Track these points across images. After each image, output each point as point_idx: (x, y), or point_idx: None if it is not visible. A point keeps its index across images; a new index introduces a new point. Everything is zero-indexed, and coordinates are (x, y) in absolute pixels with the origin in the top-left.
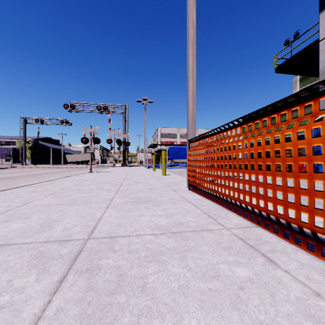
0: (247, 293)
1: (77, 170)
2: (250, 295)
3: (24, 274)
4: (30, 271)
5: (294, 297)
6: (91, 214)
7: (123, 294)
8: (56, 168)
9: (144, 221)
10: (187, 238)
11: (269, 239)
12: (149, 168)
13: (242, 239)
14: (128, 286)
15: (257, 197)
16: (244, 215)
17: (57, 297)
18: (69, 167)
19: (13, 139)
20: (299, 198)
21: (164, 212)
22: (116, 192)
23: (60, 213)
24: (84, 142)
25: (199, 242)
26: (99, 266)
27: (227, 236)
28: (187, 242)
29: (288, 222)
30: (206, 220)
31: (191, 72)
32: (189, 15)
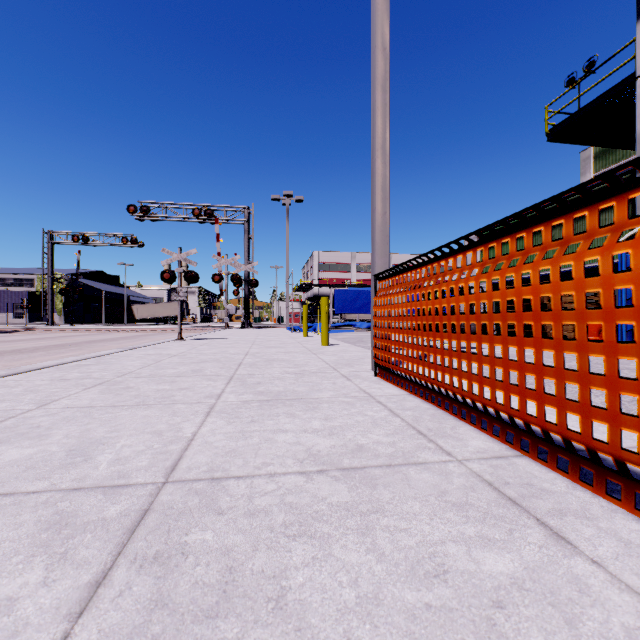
0: (513, 616)
1: (155, 336)
2: (520, 622)
3: (18, 566)
4: (33, 560)
5: (620, 628)
6: (175, 427)
7: (234, 617)
8: (113, 331)
9: (285, 444)
10: (375, 482)
11: (550, 486)
12: (296, 332)
13: (492, 484)
14: (246, 597)
15: (522, 394)
16: (491, 431)
17: (84, 624)
18: (138, 329)
19: (29, 275)
20: (618, 399)
21: (326, 422)
22: (228, 381)
23: (111, 424)
24: (167, 280)
25: (400, 492)
26: (184, 547)
27: (460, 478)
28: (375, 491)
29: (591, 450)
30: (413, 440)
31: (380, 138)
32: (376, 23)
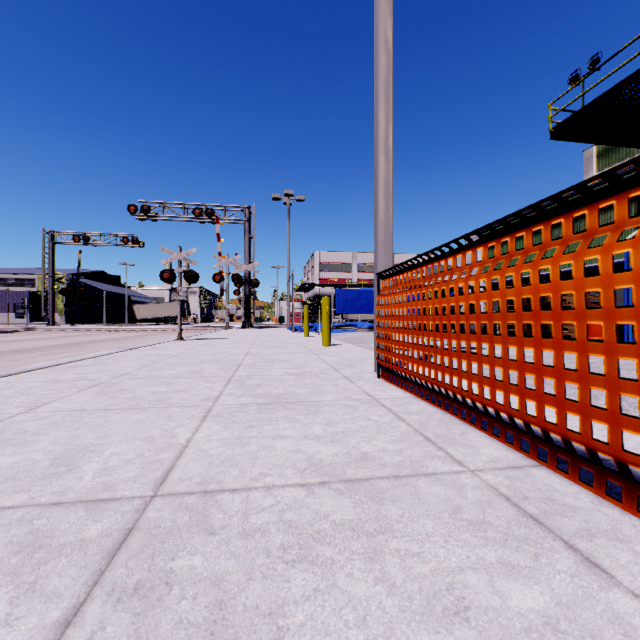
0: None
1: (155, 336)
2: None
3: None
4: None
5: None
6: (169, 432)
7: None
8: (114, 331)
9: (284, 451)
10: (381, 496)
11: (574, 501)
12: (297, 332)
13: (510, 499)
14: None
15: (540, 399)
16: (504, 438)
17: None
18: (139, 329)
19: (31, 275)
20: None
21: (328, 428)
22: (227, 383)
23: (101, 429)
24: (167, 279)
25: (410, 508)
26: (169, 575)
27: (474, 492)
28: (382, 507)
29: (621, 462)
30: (421, 448)
31: (383, 132)
32: (379, 14)
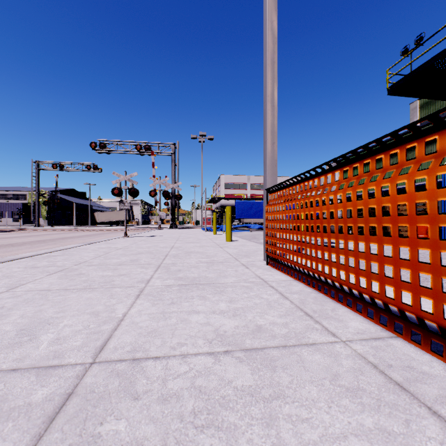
0: None
1: (109, 234)
2: None
3: None
4: None
5: None
6: (110, 308)
7: None
8: (80, 231)
9: (197, 324)
10: (274, 363)
11: (429, 369)
12: (208, 231)
13: (377, 367)
14: None
15: (397, 285)
16: (366, 313)
17: None
18: (98, 229)
19: (23, 192)
20: None
21: (230, 304)
22: (157, 269)
23: (60, 305)
24: (116, 194)
25: (297, 375)
26: (97, 440)
27: (348, 360)
28: (275, 374)
29: None
30: (302, 322)
31: (270, 87)
32: (267, 1)
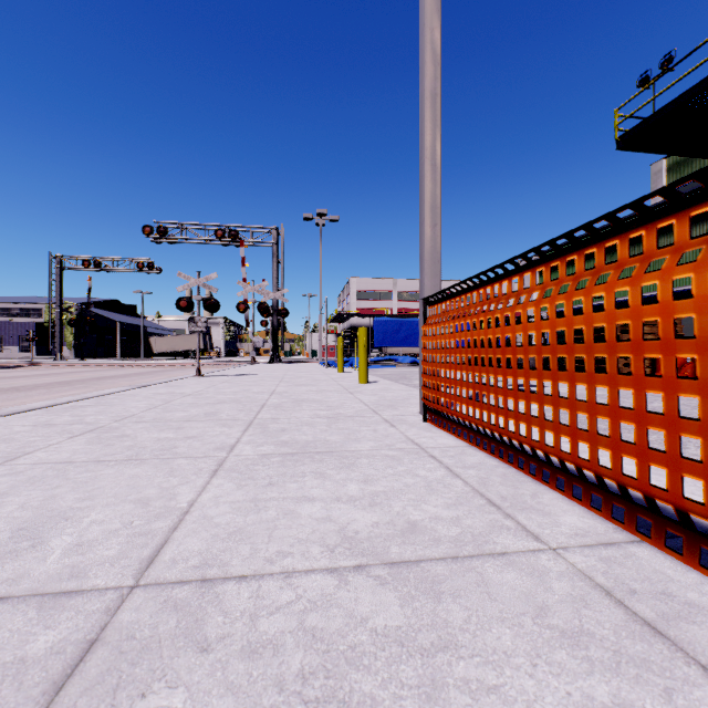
0: None
1: (172, 372)
2: None
3: None
4: None
5: None
6: (168, 492)
7: None
8: (127, 366)
9: (310, 520)
10: (438, 588)
11: (700, 597)
12: (330, 368)
13: (611, 594)
14: None
15: (642, 456)
16: (589, 502)
17: None
18: (155, 364)
19: (37, 305)
20: None
21: (366, 486)
22: (247, 427)
23: (86, 488)
24: (184, 308)
25: (477, 609)
26: None
27: (562, 582)
28: (440, 606)
29: None
30: (484, 515)
31: (430, 134)
32: None
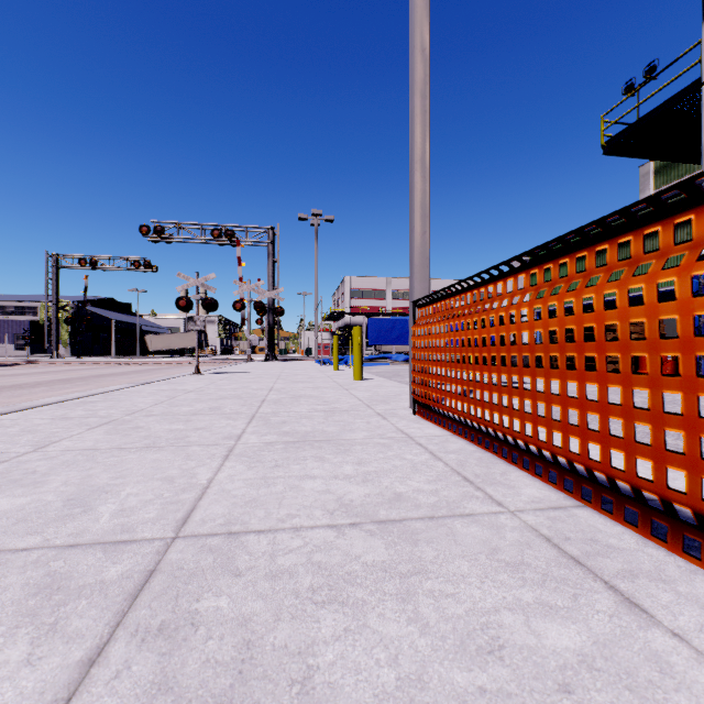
0: (583, 703)
1: (170, 370)
2: None
3: None
4: (17, 632)
5: None
6: (189, 472)
7: None
8: (124, 364)
9: (313, 492)
10: (416, 537)
11: (618, 542)
12: (326, 365)
13: (550, 540)
14: (265, 678)
15: (583, 435)
16: (547, 477)
17: None
18: (151, 362)
19: (32, 303)
20: (699, 443)
21: (359, 467)
22: (250, 420)
23: (116, 469)
24: (183, 308)
25: (445, 550)
26: (195, 616)
27: (513, 533)
28: (416, 548)
29: (665, 501)
30: (458, 488)
31: (420, 148)
32: (415, 20)
